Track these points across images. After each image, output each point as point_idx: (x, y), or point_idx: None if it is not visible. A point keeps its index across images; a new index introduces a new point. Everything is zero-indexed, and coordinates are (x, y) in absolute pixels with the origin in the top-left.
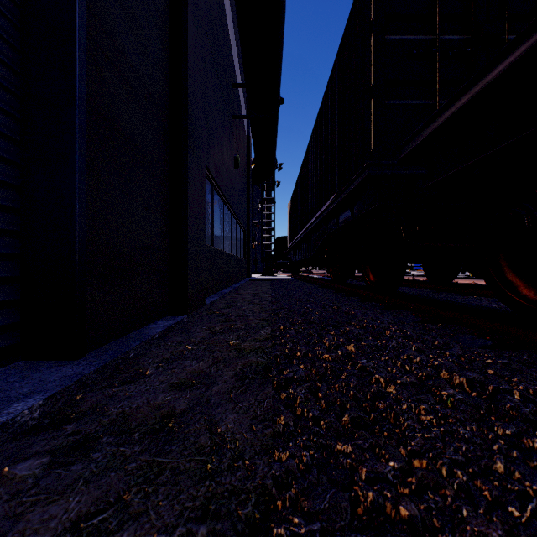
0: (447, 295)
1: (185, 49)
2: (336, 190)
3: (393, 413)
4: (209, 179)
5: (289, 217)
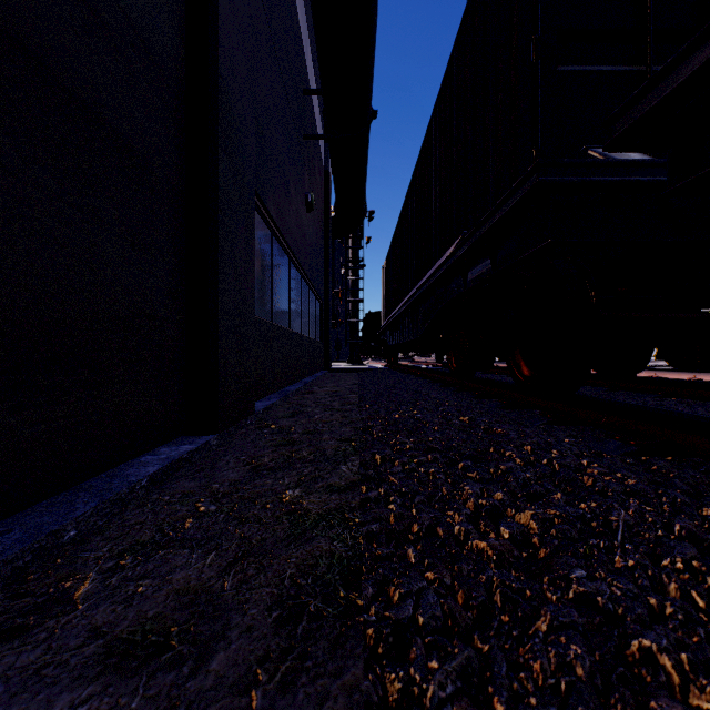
0: (630, 396)
1: None
2: (459, 233)
3: None
4: (266, 220)
5: (384, 284)
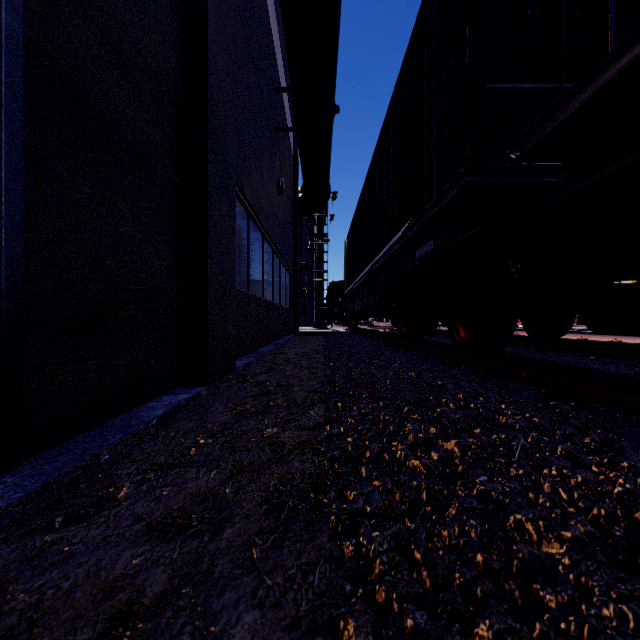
0: (556, 356)
1: (205, 14)
2: (409, 216)
3: (596, 638)
4: (243, 204)
5: (346, 257)
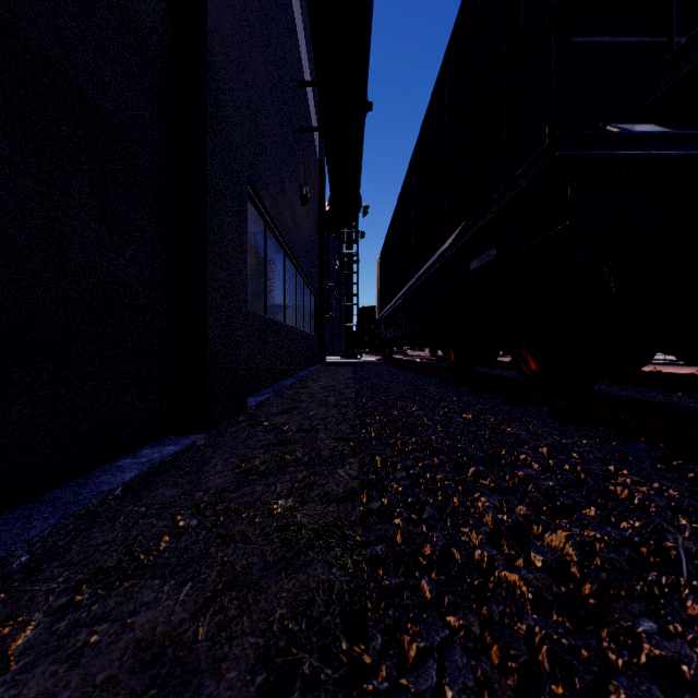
0: (635, 391)
1: None
2: (459, 222)
3: None
4: (259, 211)
5: (379, 278)
